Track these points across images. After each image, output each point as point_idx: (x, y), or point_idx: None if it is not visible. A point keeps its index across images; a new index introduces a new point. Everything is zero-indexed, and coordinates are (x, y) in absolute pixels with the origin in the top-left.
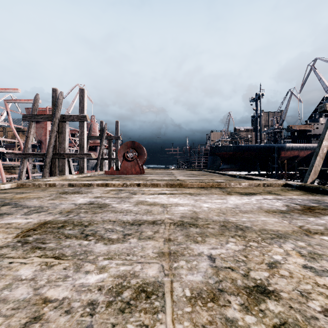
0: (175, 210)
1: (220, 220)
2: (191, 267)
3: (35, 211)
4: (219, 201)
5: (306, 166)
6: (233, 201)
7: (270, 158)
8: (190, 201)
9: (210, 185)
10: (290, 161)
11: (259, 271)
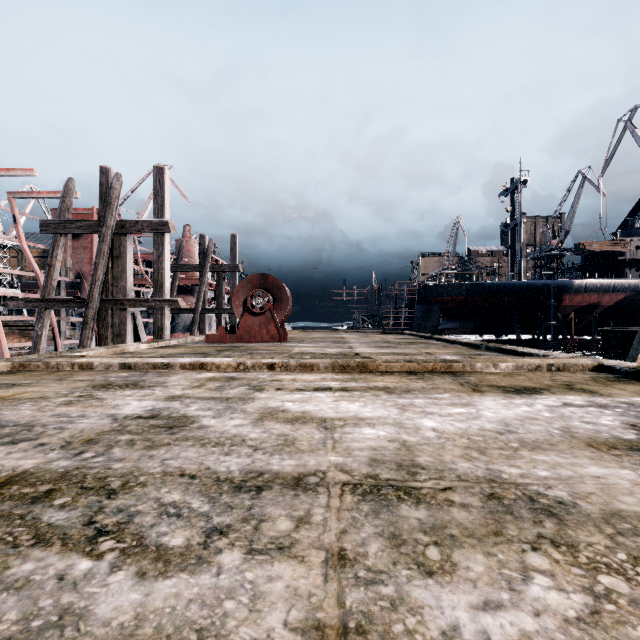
0: (353, 440)
1: (477, 475)
2: None
3: (6, 440)
4: (459, 411)
5: (614, 324)
6: (494, 410)
7: (541, 309)
8: (389, 410)
9: (430, 368)
10: (583, 315)
11: None
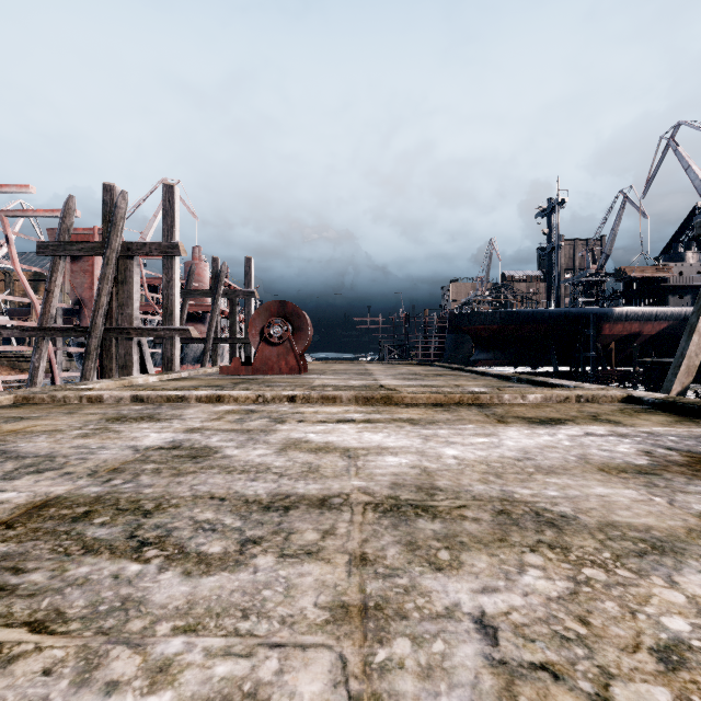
0: (376, 467)
1: (491, 495)
2: (429, 664)
3: (31, 470)
4: (482, 441)
5: (656, 355)
6: (516, 440)
7: (579, 338)
8: (412, 440)
9: (457, 400)
10: (623, 345)
11: (639, 684)
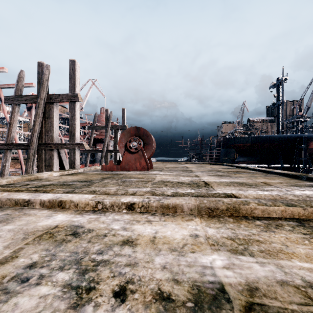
0: None
1: None
2: None
3: None
4: None
5: None
6: None
7: (296, 150)
8: None
9: None
10: None
11: None
